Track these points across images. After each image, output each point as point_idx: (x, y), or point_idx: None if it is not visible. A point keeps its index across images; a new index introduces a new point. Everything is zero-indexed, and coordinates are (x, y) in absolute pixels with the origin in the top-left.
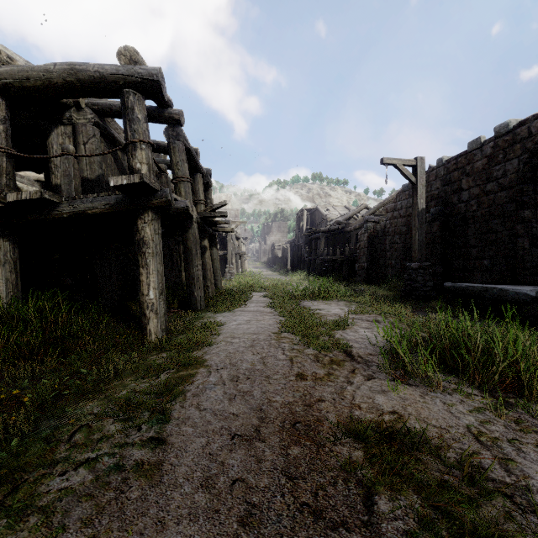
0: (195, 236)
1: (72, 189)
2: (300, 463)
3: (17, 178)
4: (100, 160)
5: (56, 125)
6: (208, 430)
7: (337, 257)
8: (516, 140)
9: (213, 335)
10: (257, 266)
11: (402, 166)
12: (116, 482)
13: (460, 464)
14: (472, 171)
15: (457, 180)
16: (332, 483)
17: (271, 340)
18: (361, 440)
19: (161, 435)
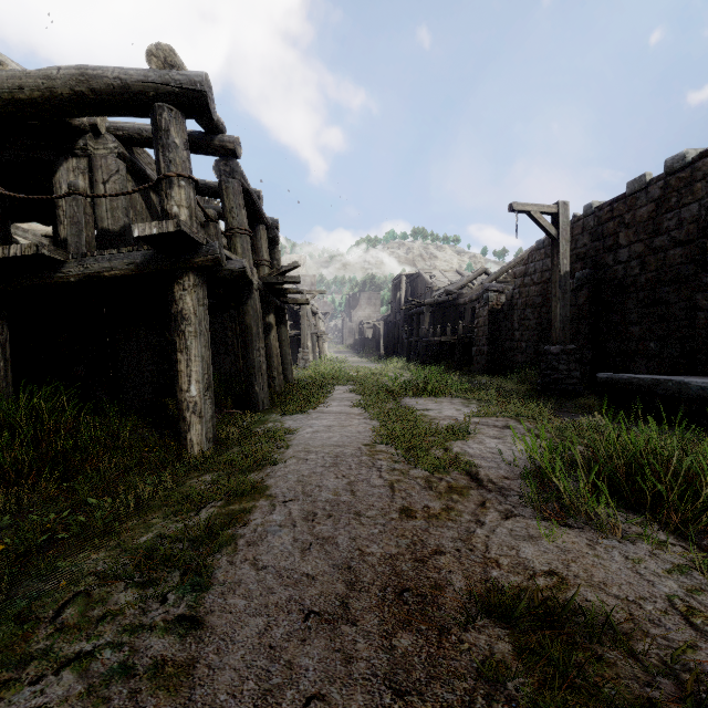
0: (256, 309)
1: (83, 242)
2: (414, 665)
3: (18, 232)
4: (126, 205)
5: (66, 157)
6: (268, 604)
7: (447, 338)
8: (696, 178)
9: (280, 448)
10: (340, 351)
11: (538, 213)
12: (117, 701)
13: (670, 667)
14: (633, 220)
15: (613, 233)
16: (468, 705)
17: (362, 456)
18: (506, 623)
19: (196, 613)
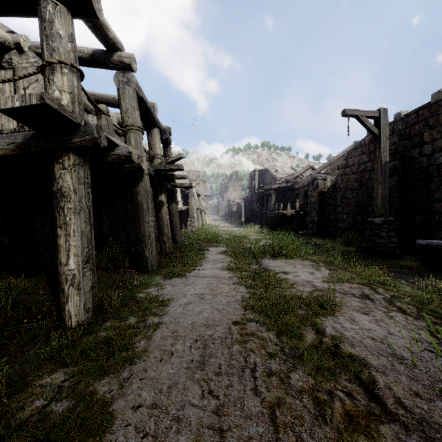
0: (146, 190)
1: None
2: None
3: None
4: None
5: None
6: None
7: (288, 212)
8: None
9: (147, 329)
10: (216, 219)
11: (364, 117)
12: None
13: None
14: (436, 122)
15: (418, 133)
16: None
17: (233, 345)
18: None
19: None
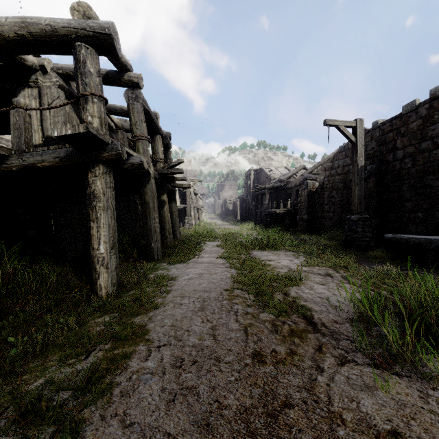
0: (152, 191)
1: (22, 142)
2: None
3: (2, 141)
4: (64, 120)
5: (23, 87)
6: None
7: (280, 210)
8: None
9: (162, 293)
10: (212, 217)
11: (343, 127)
12: None
13: None
14: (406, 131)
15: (392, 140)
16: None
17: (223, 301)
18: None
19: None
